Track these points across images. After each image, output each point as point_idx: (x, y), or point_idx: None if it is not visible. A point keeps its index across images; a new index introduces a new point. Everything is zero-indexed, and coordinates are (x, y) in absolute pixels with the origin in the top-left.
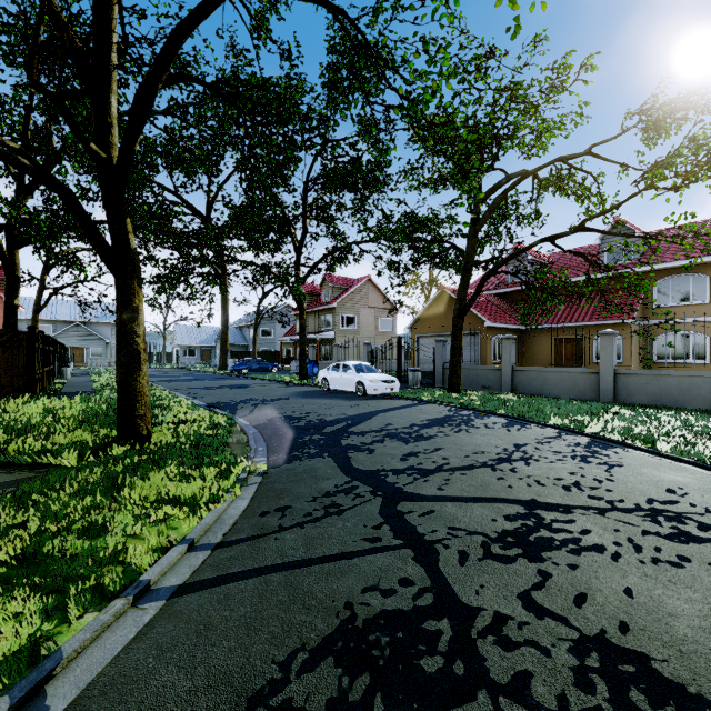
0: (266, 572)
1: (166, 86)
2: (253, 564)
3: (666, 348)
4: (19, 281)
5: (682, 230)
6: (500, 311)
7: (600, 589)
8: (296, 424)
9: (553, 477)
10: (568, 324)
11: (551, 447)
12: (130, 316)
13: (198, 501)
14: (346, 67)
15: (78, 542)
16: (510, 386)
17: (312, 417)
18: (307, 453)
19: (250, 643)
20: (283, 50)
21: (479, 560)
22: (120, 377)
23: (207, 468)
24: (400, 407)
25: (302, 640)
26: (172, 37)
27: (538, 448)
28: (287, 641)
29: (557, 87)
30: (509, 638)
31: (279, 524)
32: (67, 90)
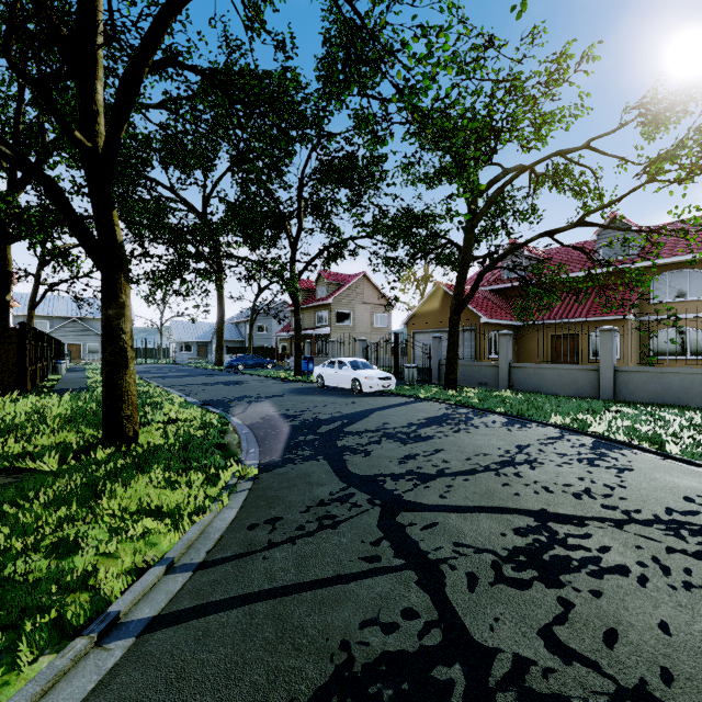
0: (251, 601)
1: (153, 71)
2: (238, 590)
3: (667, 344)
4: (11, 277)
5: (679, 226)
6: (496, 307)
7: (631, 623)
8: (290, 423)
9: (561, 482)
10: (564, 321)
11: (555, 448)
12: (116, 312)
13: (182, 511)
14: (341, 60)
15: (44, 563)
16: (507, 382)
17: (307, 415)
18: (300, 456)
19: (228, 699)
20: (278, 41)
21: (490, 585)
22: (106, 375)
23: (194, 472)
24: (396, 404)
25: (290, 694)
26: (158, 17)
27: (541, 449)
28: (272, 696)
29: (555, 80)
30: (533, 691)
31: (268, 540)
32: (47, 73)
